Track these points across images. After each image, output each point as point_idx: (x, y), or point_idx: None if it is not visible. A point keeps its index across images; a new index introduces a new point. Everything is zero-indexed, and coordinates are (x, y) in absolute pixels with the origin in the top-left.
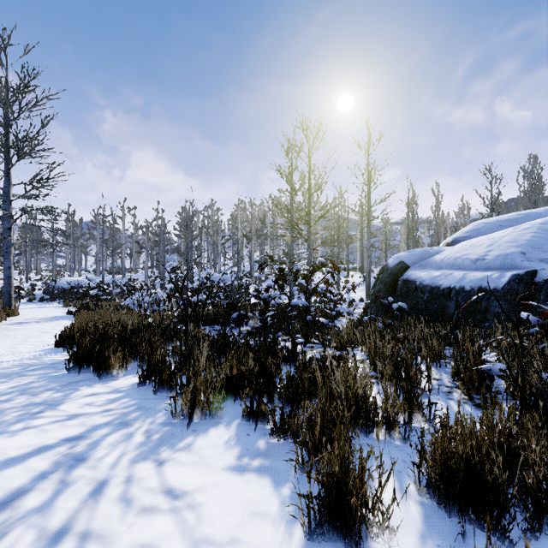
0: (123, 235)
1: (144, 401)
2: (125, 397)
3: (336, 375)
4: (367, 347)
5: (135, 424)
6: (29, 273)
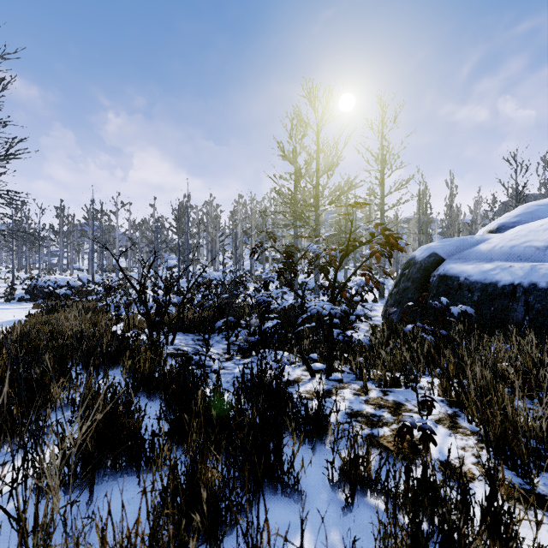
0: (117, 231)
1: None
2: None
3: None
4: (444, 386)
5: None
6: (18, 272)
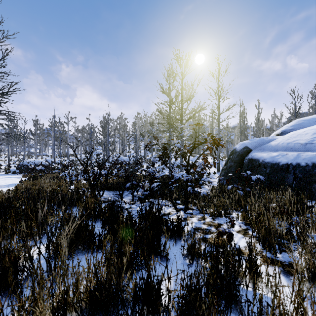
0: (68, 133)
1: None
2: None
3: None
4: (243, 215)
5: None
6: (11, 157)
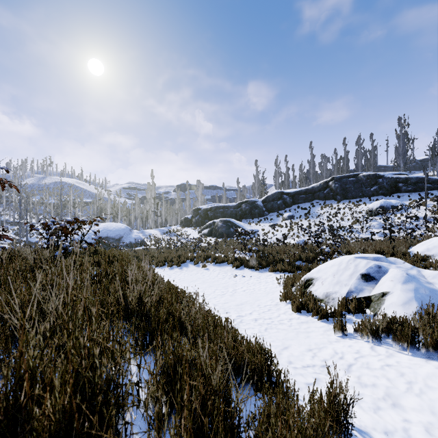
0: None
1: None
2: None
3: None
4: None
5: None
6: None
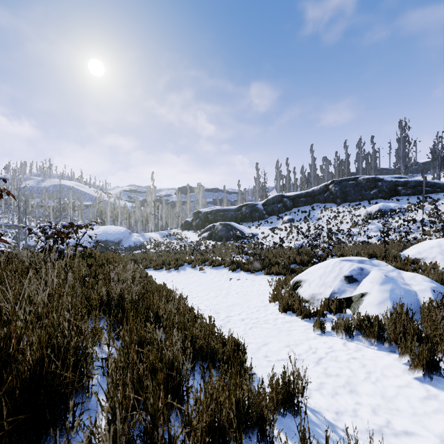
0: None
1: None
2: None
3: None
4: None
5: None
6: None
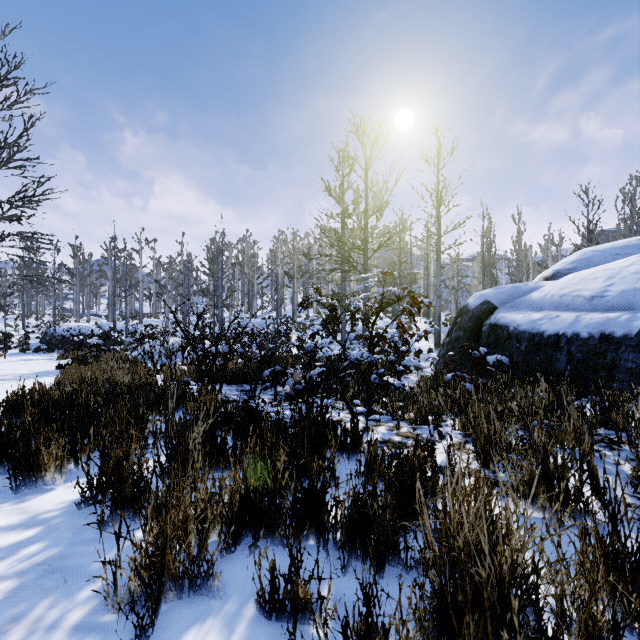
0: (140, 272)
1: (71, 548)
2: (37, 540)
3: (466, 522)
4: (463, 422)
5: (12, 634)
6: (28, 318)
